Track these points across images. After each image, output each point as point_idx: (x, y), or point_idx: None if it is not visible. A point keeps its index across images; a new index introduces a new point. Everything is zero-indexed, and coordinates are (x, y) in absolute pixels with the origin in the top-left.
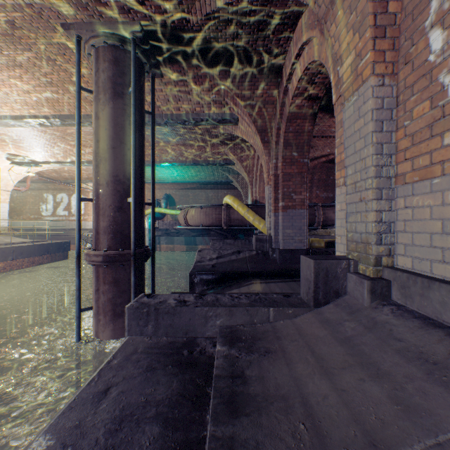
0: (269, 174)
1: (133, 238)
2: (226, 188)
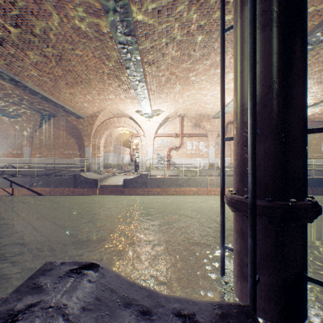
0: None
1: (249, 183)
2: None
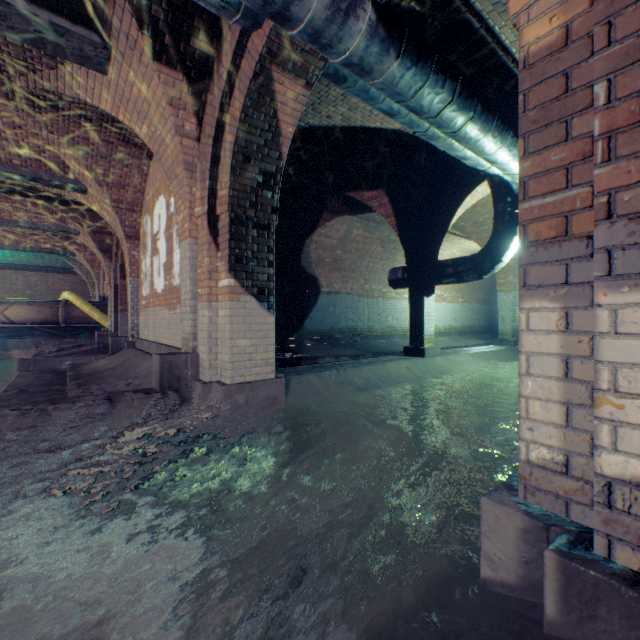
0: (112, 283)
1: None
2: (62, 271)
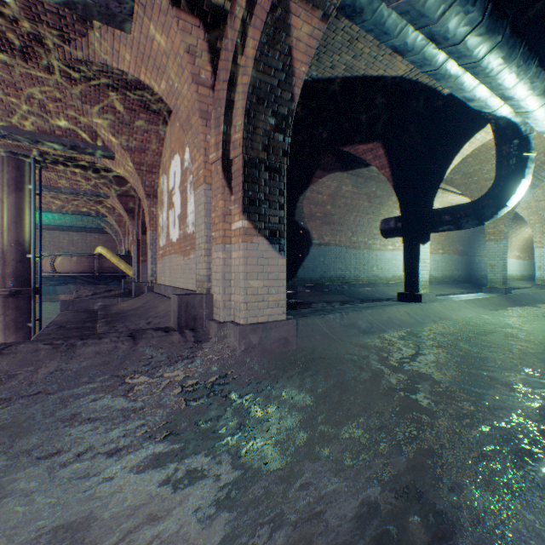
0: (135, 238)
1: (34, 279)
2: (97, 232)
